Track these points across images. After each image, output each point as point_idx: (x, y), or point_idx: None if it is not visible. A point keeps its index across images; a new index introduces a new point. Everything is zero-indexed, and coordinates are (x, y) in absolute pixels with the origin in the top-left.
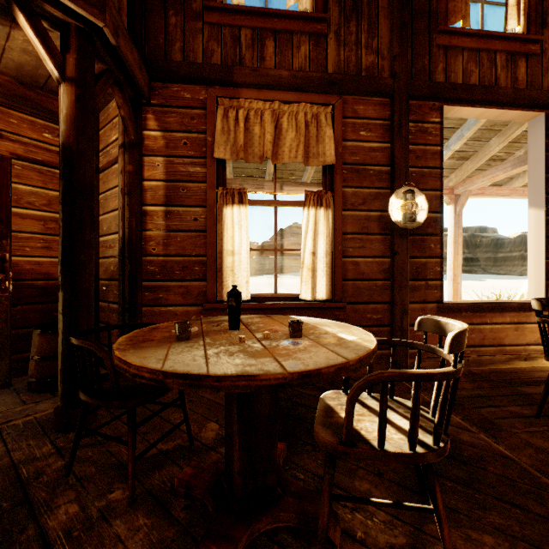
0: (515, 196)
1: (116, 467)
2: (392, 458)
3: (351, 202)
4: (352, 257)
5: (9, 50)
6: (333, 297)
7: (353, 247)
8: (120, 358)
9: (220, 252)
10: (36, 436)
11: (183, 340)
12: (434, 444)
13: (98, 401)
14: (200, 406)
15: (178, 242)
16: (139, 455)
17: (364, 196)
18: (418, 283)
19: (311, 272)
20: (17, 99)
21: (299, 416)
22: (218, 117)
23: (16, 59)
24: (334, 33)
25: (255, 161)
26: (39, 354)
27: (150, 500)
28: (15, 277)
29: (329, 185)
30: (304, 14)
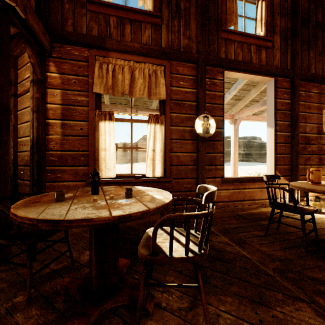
0: (264, 120)
1: (21, 282)
2: (176, 260)
3: (175, 122)
4: (175, 153)
5: None
6: (165, 175)
7: (176, 147)
8: (13, 213)
9: (97, 149)
10: None
11: (59, 201)
12: (198, 252)
13: (6, 241)
14: (82, 242)
15: (70, 142)
16: (34, 273)
17: (182, 118)
18: (211, 167)
19: (152, 161)
20: None
21: None
22: (96, 67)
23: None
24: (165, 24)
25: (119, 95)
26: None
27: (41, 299)
28: None
29: (163, 111)
30: (148, 12)
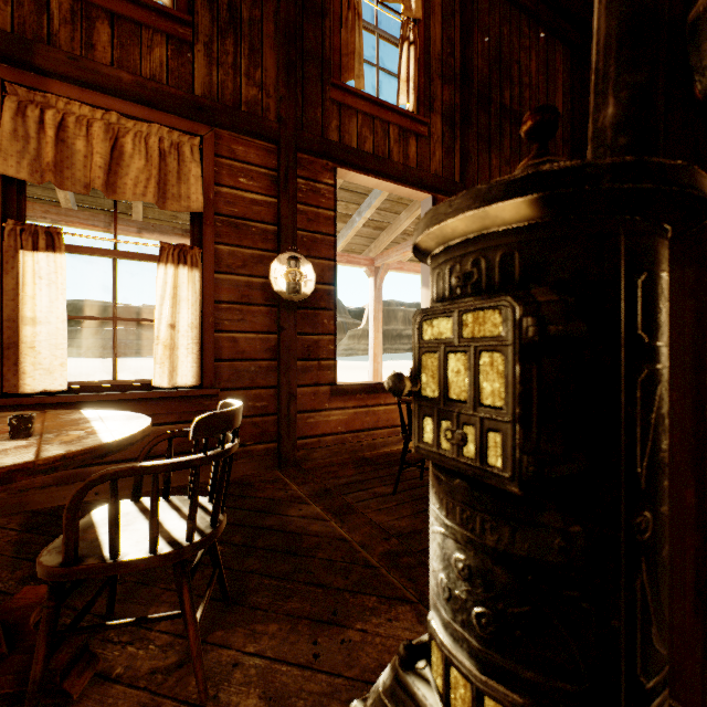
0: None
1: None
2: (124, 567)
3: (227, 264)
4: (228, 332)
5: None
6: (202, 382)
7: (231, 319)
8: None
9: (9, 319)
10: None
11: None
12: (187, 541)
13: None
14: None
15: None
16: None
17: (245, 257)
18: (310, 363)
19: (169, 350)
20: None
21: None
22: (5, 111)
23: None
24: (203, 44)
25: (76, 190)
26: None
27: None
28: None
29: (198, 239)
30: (157, 5)
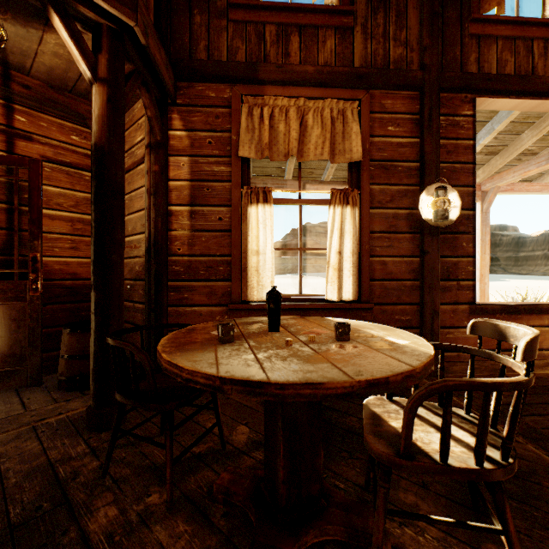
0: (546, 191)
1: (150, 469)
2: (457, 474)
3: (378, 200)
4: (379, 257)
5: (41, 54)
6: (359, 297)
7: (381, 246)
8: (170, 362)
9: (244, 252)
10: (70, 435)
11: (226, 342)
12: (502, 460)
13: (135, 402)
14: (227, 407)
15: (203, 242)
16: (176, 459)
17: (392, 193)
18: (449, 283)
19: (338, 272)
20: (47, 103)
21: (331, 421)
22: (242, 115)
23: (47, 63)
24: (360, 25)
25: (279, 159)
26: (68, 353)
27: (188, 505)
28: (44, 277)
29: (356, 183)
30: (330, 7)
